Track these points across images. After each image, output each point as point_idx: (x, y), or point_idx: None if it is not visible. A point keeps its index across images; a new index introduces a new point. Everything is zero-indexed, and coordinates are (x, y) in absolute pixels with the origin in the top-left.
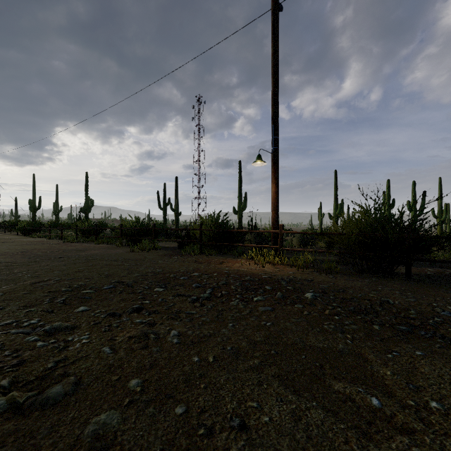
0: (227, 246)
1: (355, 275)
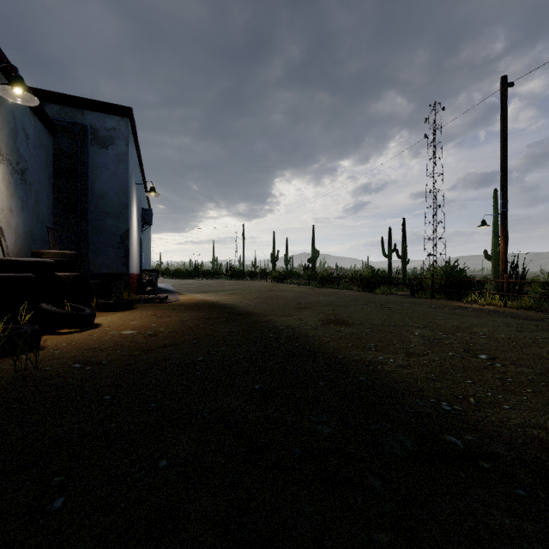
0: (459, 294)
1: None
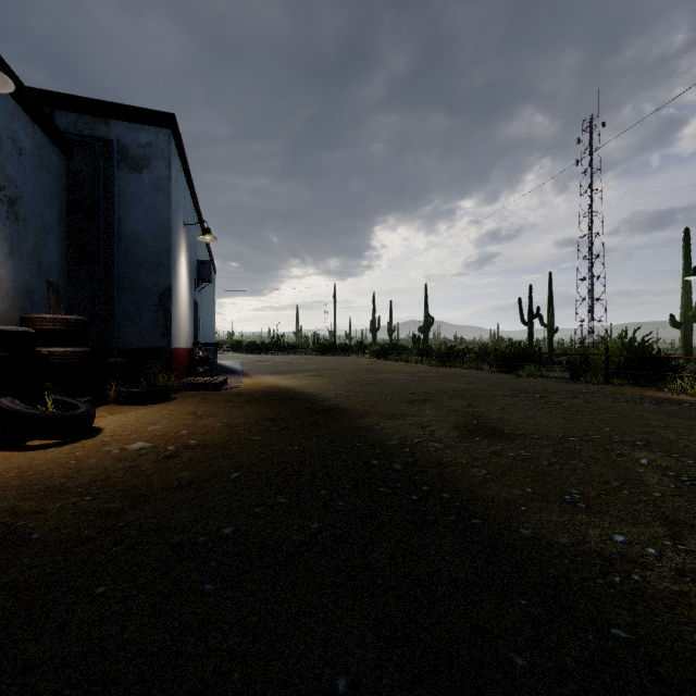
0: (648, 378)
1: None
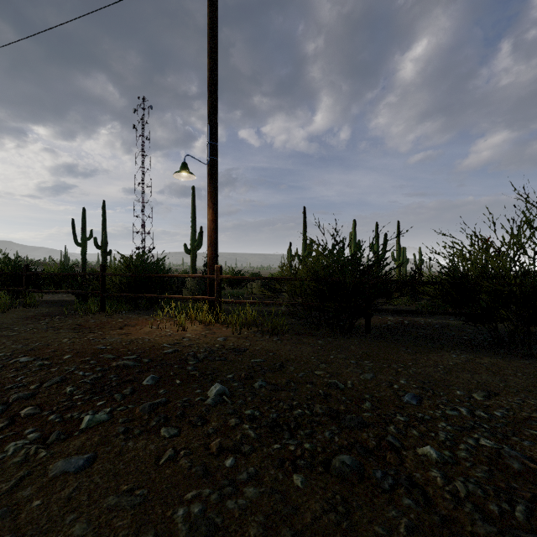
0: (151, 299)
1: (309, 335)
